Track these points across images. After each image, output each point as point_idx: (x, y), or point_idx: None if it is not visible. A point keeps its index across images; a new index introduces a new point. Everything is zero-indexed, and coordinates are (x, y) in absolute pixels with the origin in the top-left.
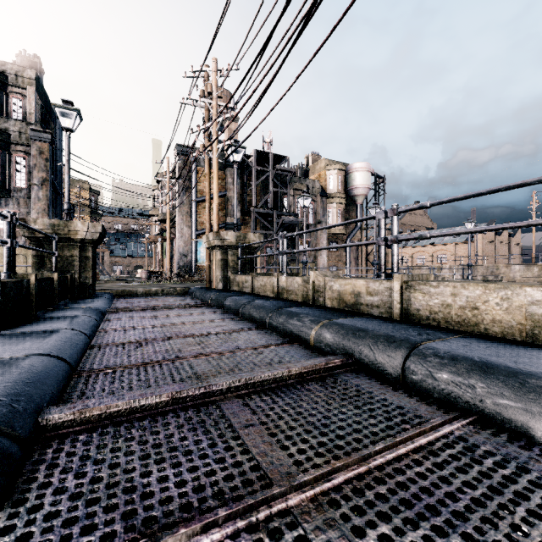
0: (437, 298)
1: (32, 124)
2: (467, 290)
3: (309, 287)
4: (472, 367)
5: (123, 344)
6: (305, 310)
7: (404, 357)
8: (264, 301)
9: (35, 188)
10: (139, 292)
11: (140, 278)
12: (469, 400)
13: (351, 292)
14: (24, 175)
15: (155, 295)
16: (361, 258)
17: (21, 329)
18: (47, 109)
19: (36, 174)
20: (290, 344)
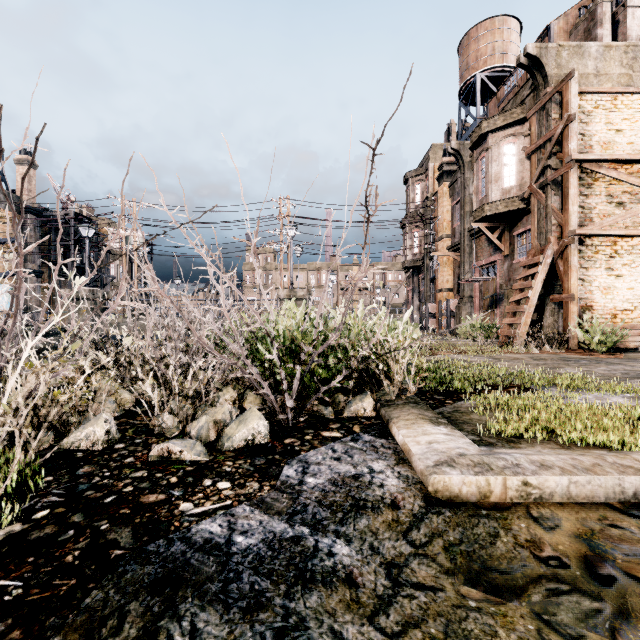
0: None
1: None
2: None
3: None
4: None
5: None
6: None
7: None
8: None
9: None
10: None
11: None
12: None
13: None
14: None
15: None
16: None
17: None
18: None
19: None
20: None
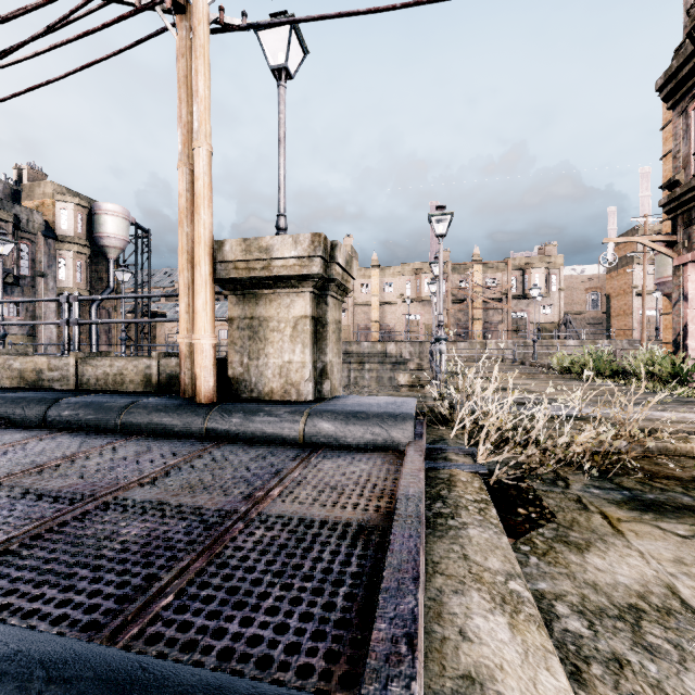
0: (101, 369)
1: None
2: (118, 362)
3: None
4: (84, 404)
5: None
6: None
7: (47, 409)
8: None
9: None
10: None
11: None
12: (76, 422)
13: (33, 370)
14: None
15: None
16: (116, 331)
17: None
18: None
19: None
20: None
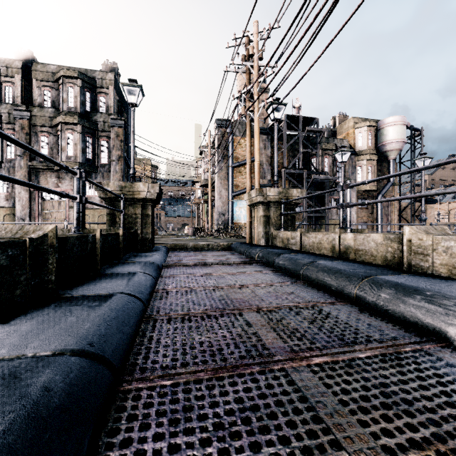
0: None
1: (112, 115)
2: None
3: (398, 247)
4: None
5: (181, 316)
6: (417, 281)
7: None
8: (330, 262)
9: (113, 163)
10: (188, 246)
11: (186, 233)
12: None
13: None
14: (107, 154)
15: (202, 249)
16: (393, 215)
17: (78, 291)
18: (122, 103)
19: (114, 152)
20: (433, 345)
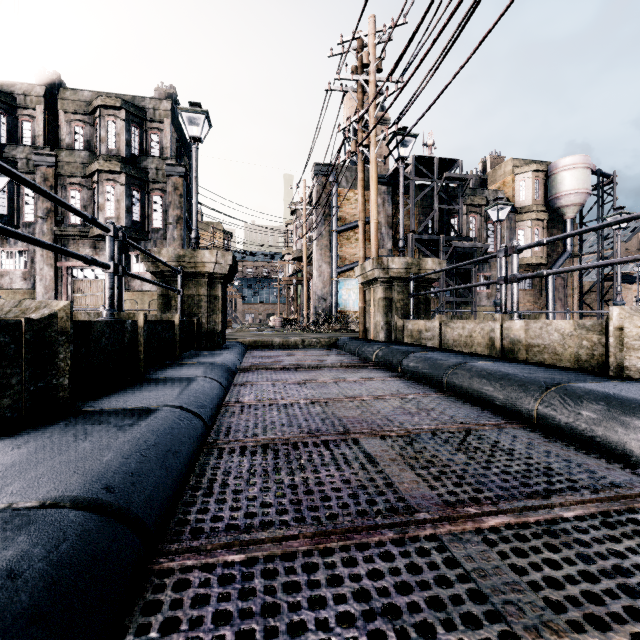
0: None
1: (168, 159)
2: None
3: (599, 340)
4: None
5: (262, 443)
6: (639, 392)
7: None
8: (489, 363)
9: (170, 228)
10: (275, 343)
11: (272, 326)
12: None
13: None
14: (161, 215)
15: (294, 348)
16: (571, 299)
17: (105, 403)
18: (182, 143)
19: (171, 212)
20: None
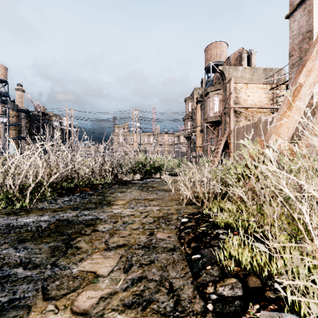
0: None
1: None
2: None
3: None
4: None
5: None
6: None
7: None
8: None
9: None
10: None
11: None
12: None
13: None
14: None
15: None
16: None
17: None
18: None
19: None
20: None
